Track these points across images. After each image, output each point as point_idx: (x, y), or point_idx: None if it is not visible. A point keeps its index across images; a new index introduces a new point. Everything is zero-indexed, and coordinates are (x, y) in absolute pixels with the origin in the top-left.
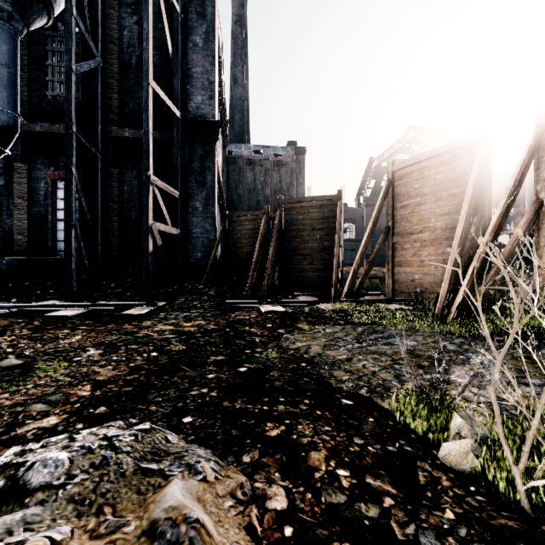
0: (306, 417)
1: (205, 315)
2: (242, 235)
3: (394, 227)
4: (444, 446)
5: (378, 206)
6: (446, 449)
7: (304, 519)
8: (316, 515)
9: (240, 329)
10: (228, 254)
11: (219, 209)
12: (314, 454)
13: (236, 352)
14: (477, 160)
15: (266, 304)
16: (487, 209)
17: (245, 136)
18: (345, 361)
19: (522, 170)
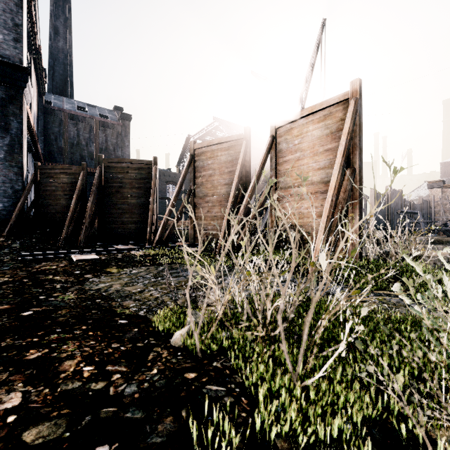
0: (75, 339)
1: (1, 269)
2: (57, 187)
3: (195, 191)
4: (175, 334)
5: (183, 174)
6: (176, 335)
7: (32, 407)
8: (46, 401)
9: (42, 278)
10: (40, 205)
11: (32, 158)
12: (68, 362)
13: (27, 300)
14: (242, 151)
15: (79, 253)
16: (248, 183)
17: (68, 90)
18: (137, 293)
19: (263, 161)
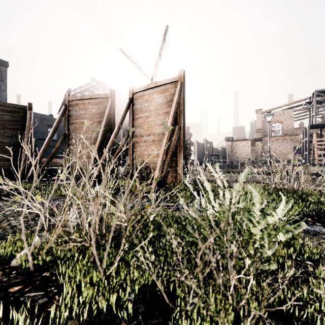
0: None
1: None
2: None
3: (69, 134)
4: (16, 256)
5: (58, 120)
6: (17, 257)
7: None
8: None
9: None
10: None
11: None
12: None
13: None
14: (108, 106)
15: None
16: (113, 131)
17: None
18: None
19: (123, 116)
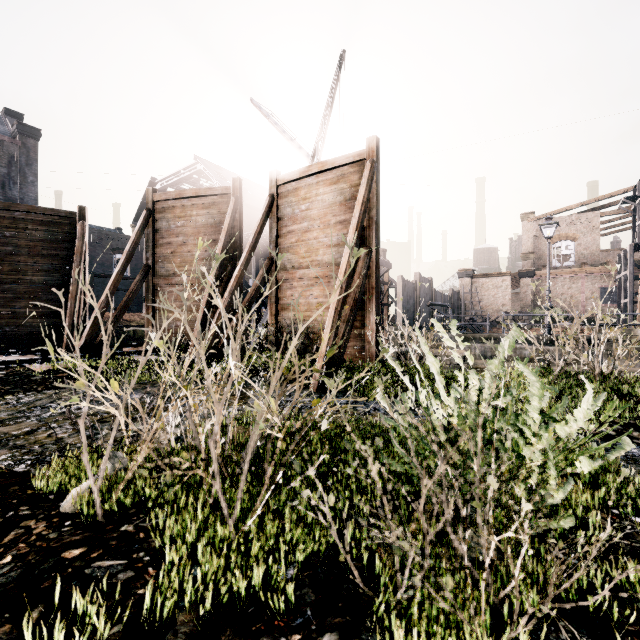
0: None
1: None
2: None
3: (156, 266)
4: (70, 494)
5: (134, 238)
6: (70, 495)
7: None
8: None
9: None
10: None
11: None
12: None
13: None
14: (230, 211)
15: None
16: (239, 259)
17: None
18: (22, 435)
19: (259, 230)
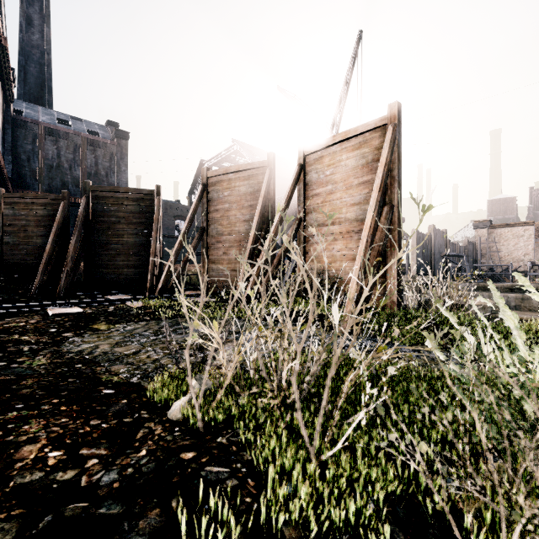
0: (42, 416)
1: None
2: (28, 222)
3: (209, 228)
4: (173, 405)
5: (194, 207)
6: (174, 406)
7: None
8: None
9: (4, 338)
10: (5, 244)
11: None
12: (28, 447)
13: None
14: (265, 181)
15: (57, 306)
16: (272, 220)
17: (46, 97)
18: (131, 355)
19: (290, 194)
